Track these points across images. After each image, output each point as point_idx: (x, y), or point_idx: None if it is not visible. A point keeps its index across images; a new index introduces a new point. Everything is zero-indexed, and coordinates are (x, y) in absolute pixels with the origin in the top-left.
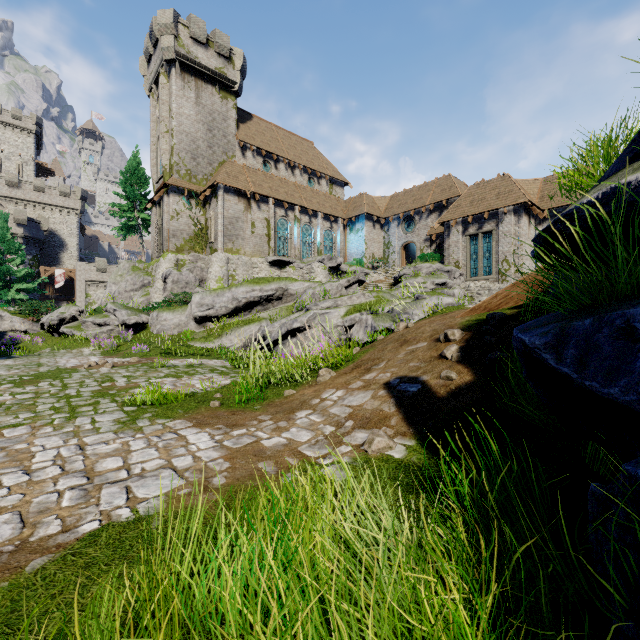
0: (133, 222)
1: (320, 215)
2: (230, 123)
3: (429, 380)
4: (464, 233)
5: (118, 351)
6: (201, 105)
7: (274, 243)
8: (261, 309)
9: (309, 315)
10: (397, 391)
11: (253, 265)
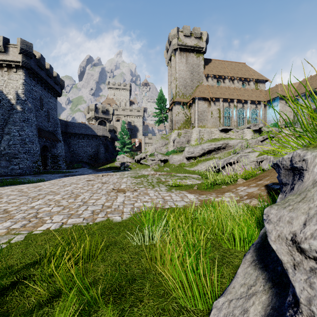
0: (161, 118)
1: (249, 102)
2: (201, 67)
3: None
4: None
5: (159, 170)
6: (188, 63)
7: (222, 120)
8: (215, 153)
9: (238, 156)
10: (269, 187)
11: (211, 132)
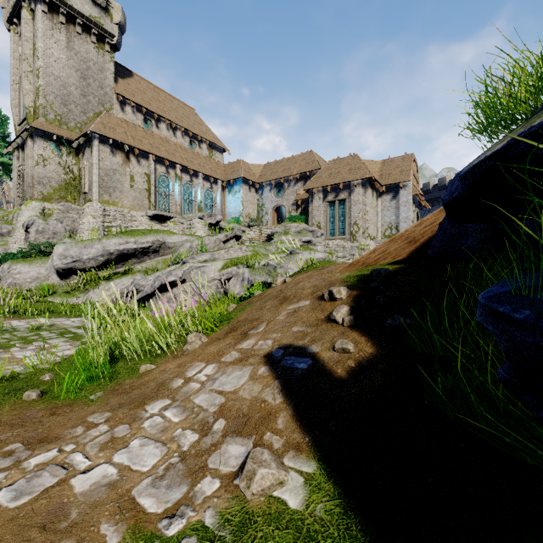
0: None
1: (201, 175)
2: (107, 75)
3: (320, 352)
4: (324, 200)
5: None
6: (73, 50)
7: (155, 198)
8: (136, 262)
9: (185, 268)
10: (282, 368)
11: (132, 218)
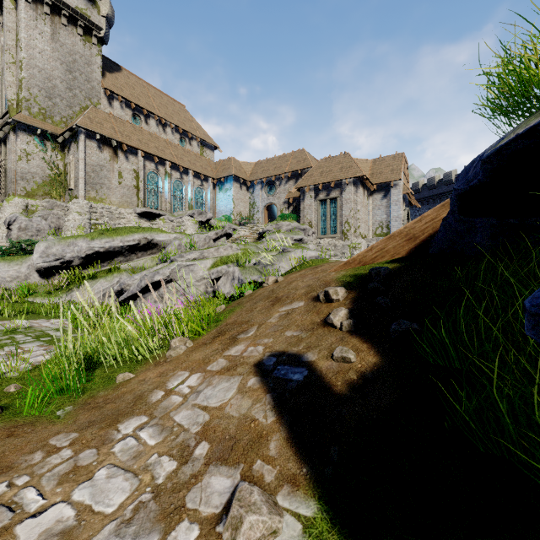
0: None
1: (191, 173)
2: (94, 69)
3: (317, 361)
4: (316, 198)
5: None
6: (59, 42)
7: (144, 195)
8: (123, 260)
9: (172, 267)
10: (274, 380)
11: (120, 215)
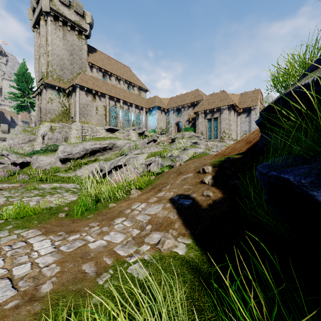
0: (24, 104)
1: (134, 105)
2: (83, 52)
3: (196, 197)
4: (205, 118)
5: (8, 179)
6: (66, 40)
7: (109, 119)
8: (100, 154)
9: (127, 158)
10: (178, 204)
11: (97, 130)
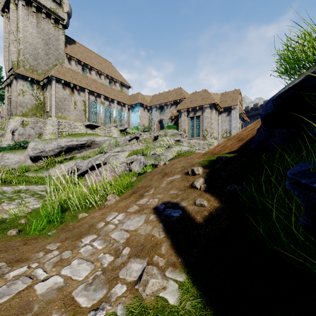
0: None
1: (115, 102)
2: (60, 42)
3: (187, 206)
4: (187, 116)
5: None
6: (40, 28)
7: (88, 115)
8: (77, 152)
9: (106, 156)
10: (164, 216)
11: (75, 126)
